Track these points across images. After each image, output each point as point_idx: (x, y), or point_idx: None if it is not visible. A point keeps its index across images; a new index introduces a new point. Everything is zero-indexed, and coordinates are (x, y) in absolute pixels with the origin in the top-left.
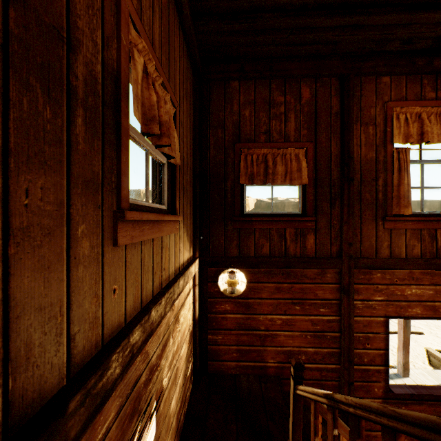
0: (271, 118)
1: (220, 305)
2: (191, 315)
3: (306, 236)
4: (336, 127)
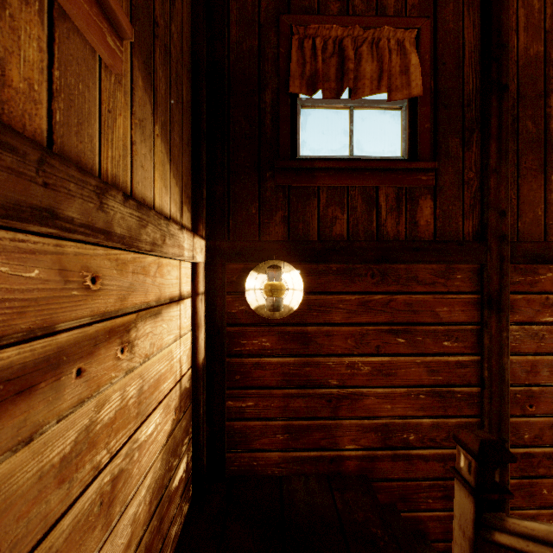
0: None
1: (249, 339)
2: (185, 354)
3: (418, 201)
4: None
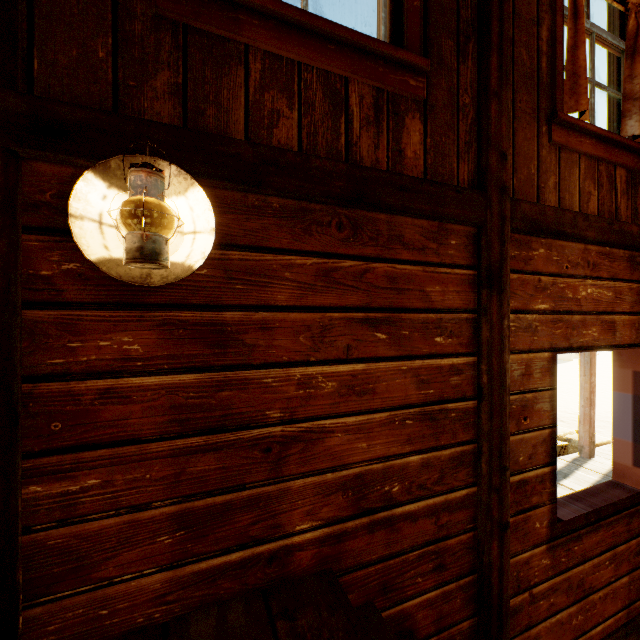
0: None
1: (90, 339)
2: None
3: (404, 118)
4: None
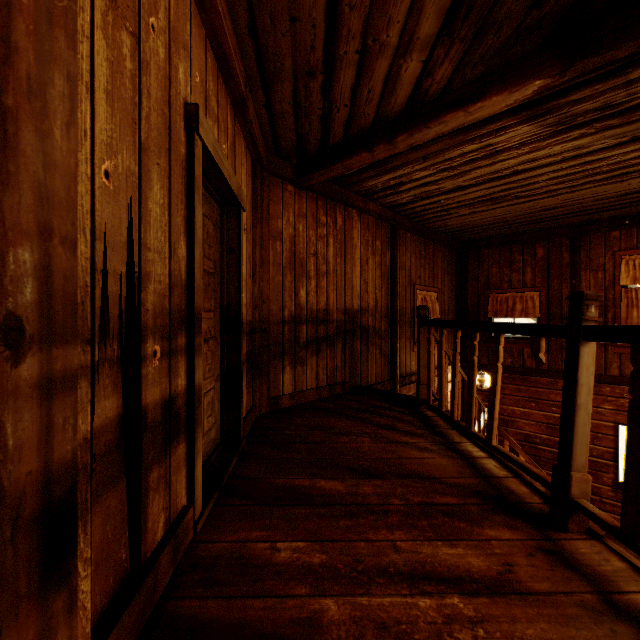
0: (512, 271)
1: None
2: None
3: None
4: (566, 274)
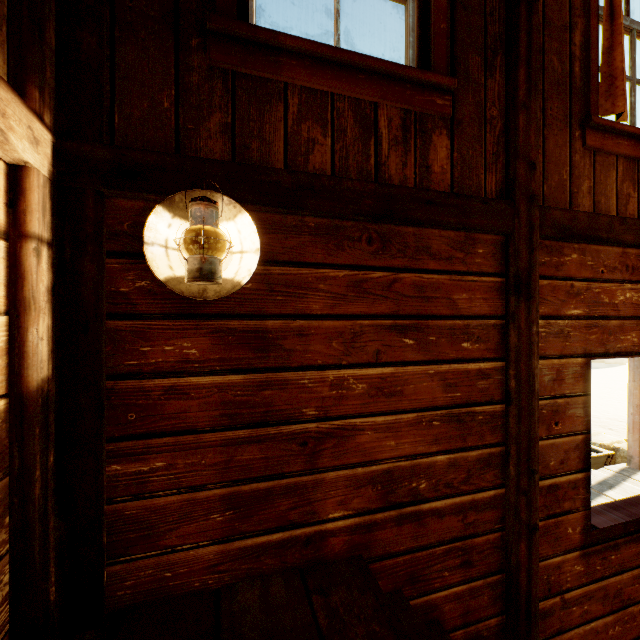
0: None
1: (157, 344)
2: None
3: (431, 135)
4: None
